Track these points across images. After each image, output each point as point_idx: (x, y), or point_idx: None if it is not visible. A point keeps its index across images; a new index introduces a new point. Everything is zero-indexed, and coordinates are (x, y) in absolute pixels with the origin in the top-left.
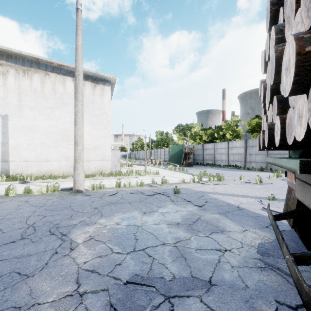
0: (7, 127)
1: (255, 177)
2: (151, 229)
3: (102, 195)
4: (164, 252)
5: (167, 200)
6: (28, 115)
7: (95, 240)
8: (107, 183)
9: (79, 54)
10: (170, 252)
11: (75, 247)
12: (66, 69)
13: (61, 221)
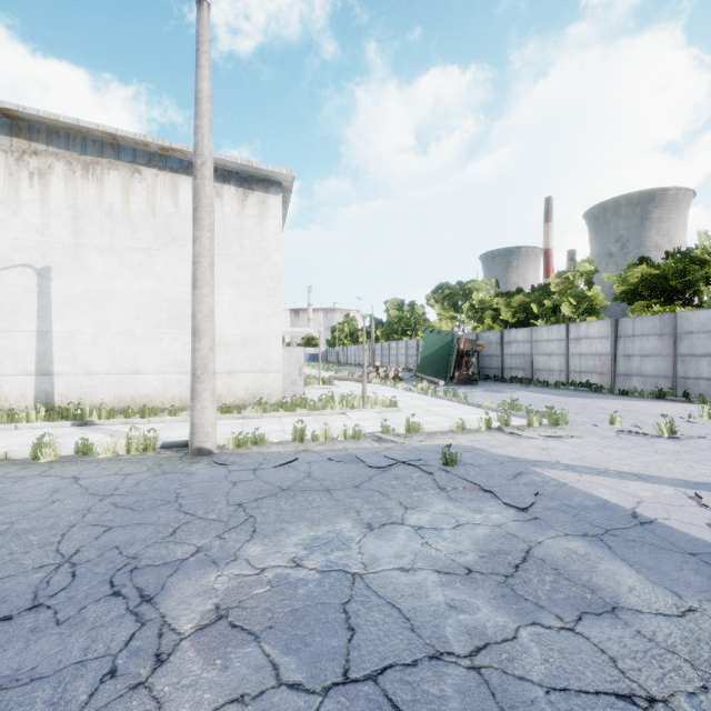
0: (48, 296)
1: (648, 416)
2: (393, 590)
3: (259, 463)
4: (444, 697)
5: (428, 486)
6: (94, 268)
7: (231, 627)
8: (273, 429)
9: (204, 114)
10: (462, 696)
11: (169, 652)
12: (179, 158)
13: (148, 547)
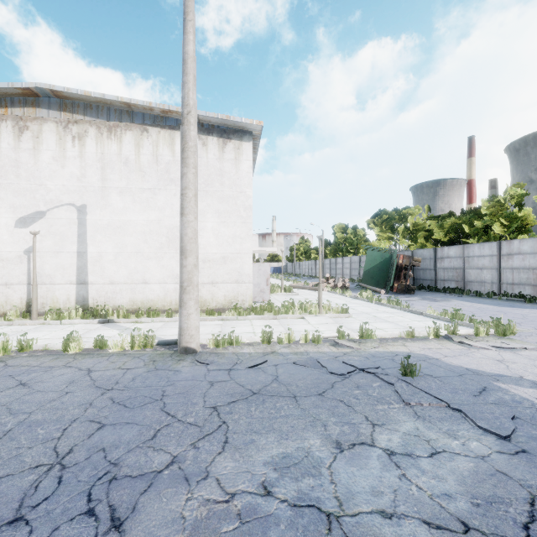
0: (84, 226)
1: None
2: None
3: (233, 363)
4: None
5: (391, 399)
6: (116, 205)
7: None
8: (245, 330)
9: (189, 71)
10: None
11: None
12: (175, 118)
13: (129, 452)
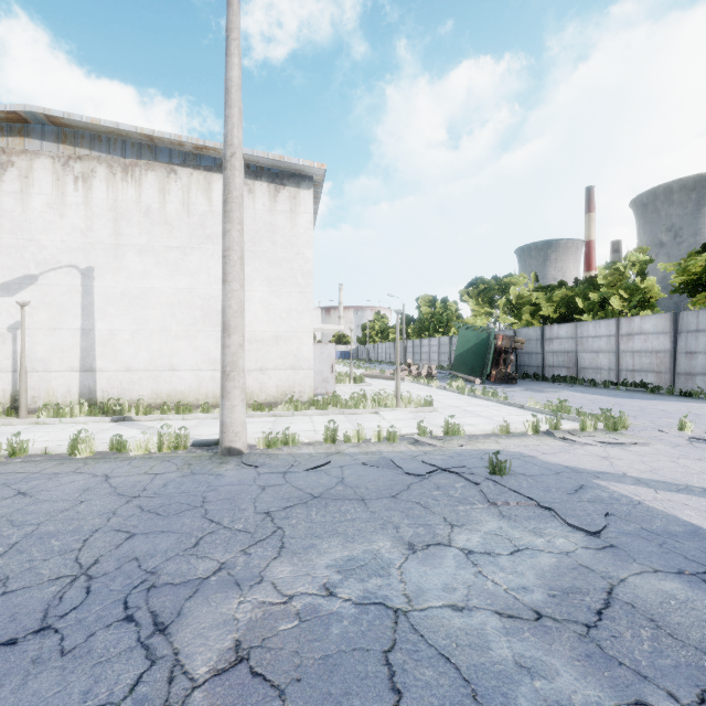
0: (91, 295)
1: None
2: (446, 637)
3: (290, 466)
4: None
5: (475, 499)
6: (133, 268)
7: (252, 676)
8: (304, 428)
9: (233, 103)
10: None
11: None
12: (212, 157)
13: (168, 560)
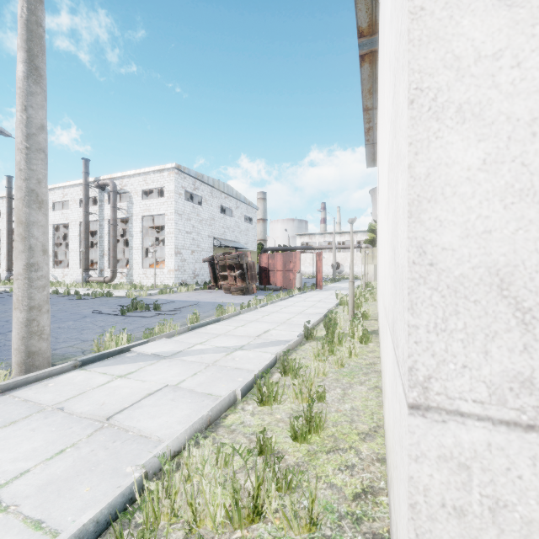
0: None
1: None
2: None
3: None
4: None
5: None
6: None
7: None
8: None
9: None
10: None
11: None
12: None
13: None
